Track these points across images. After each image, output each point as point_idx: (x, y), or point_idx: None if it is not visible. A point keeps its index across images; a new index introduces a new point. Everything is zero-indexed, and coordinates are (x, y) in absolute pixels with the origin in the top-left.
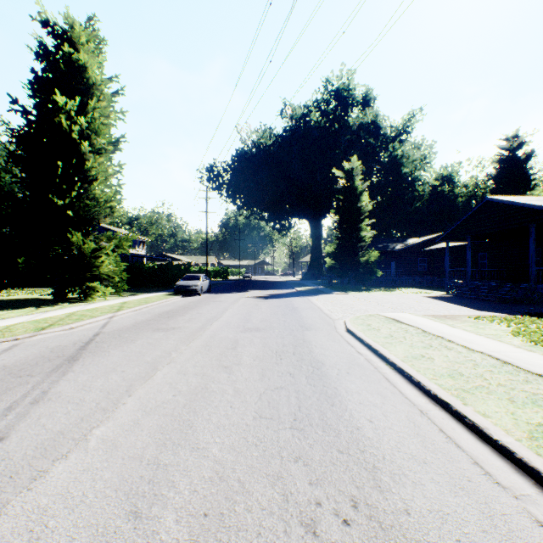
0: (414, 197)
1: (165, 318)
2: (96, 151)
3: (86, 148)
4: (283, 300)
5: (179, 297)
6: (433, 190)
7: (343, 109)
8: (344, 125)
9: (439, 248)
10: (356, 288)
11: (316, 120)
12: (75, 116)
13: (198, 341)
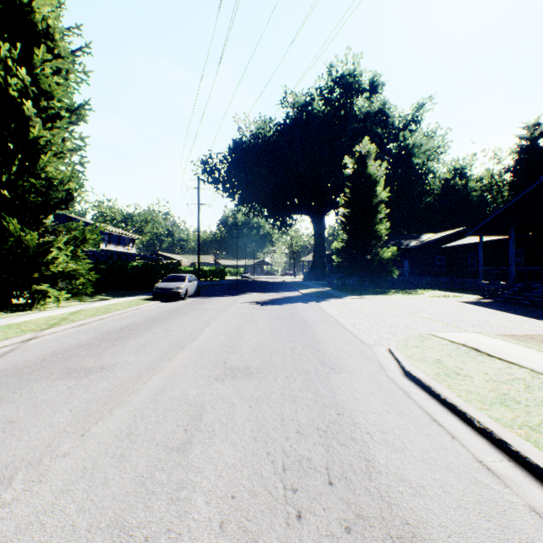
0: (423, 192)
1: (109, 342)
2: (48, 118)
3: (31, 111)
4: (287, 308)
5: (156, 302)
6: (444, 184)
7: (348, 97)
8: (350, 112)
9: (463, 244)
10: (368, 289)
11: (319, 108)
12: (19, 72)
13: (117, 414)
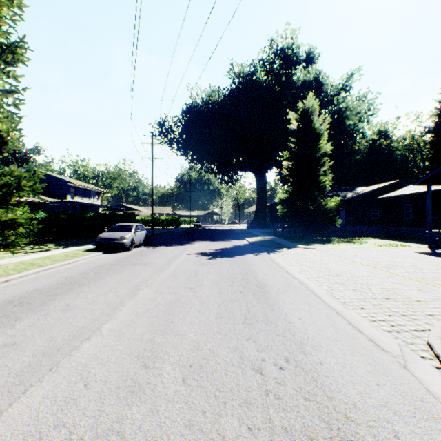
0: (352, 151)
1: None
2: None
3: None
4: (237, 262)
5: (97, 254)
6: (370, 144)
7: (287, 68)
8: (289, 80)
9: (400, 195)
10: (310, 238)
11: (262, 78)
12: None
13: None
